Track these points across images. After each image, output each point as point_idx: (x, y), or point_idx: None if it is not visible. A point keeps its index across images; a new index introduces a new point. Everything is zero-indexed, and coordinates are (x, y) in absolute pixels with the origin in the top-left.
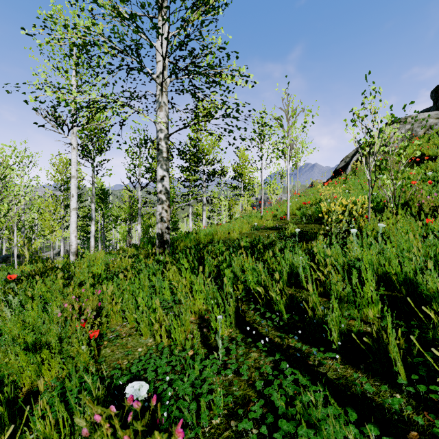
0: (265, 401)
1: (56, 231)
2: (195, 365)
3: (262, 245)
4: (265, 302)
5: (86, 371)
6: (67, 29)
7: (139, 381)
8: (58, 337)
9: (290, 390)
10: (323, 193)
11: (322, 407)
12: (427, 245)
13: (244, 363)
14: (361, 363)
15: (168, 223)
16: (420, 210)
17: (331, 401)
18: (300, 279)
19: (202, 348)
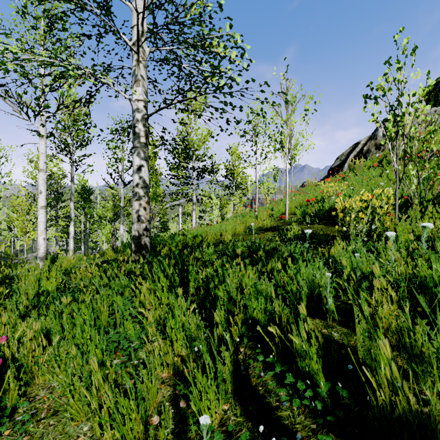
0: None
1: (30, 232)
2: None
3: (263, 251)
4: (280, 351)
5: None
6: None
7: None
8: None
9: None
10: (326, 190)
11: None
12: None
13: None
14: None
15: (147, 223)
16: None
17: None
18: (327, 306)
19: None
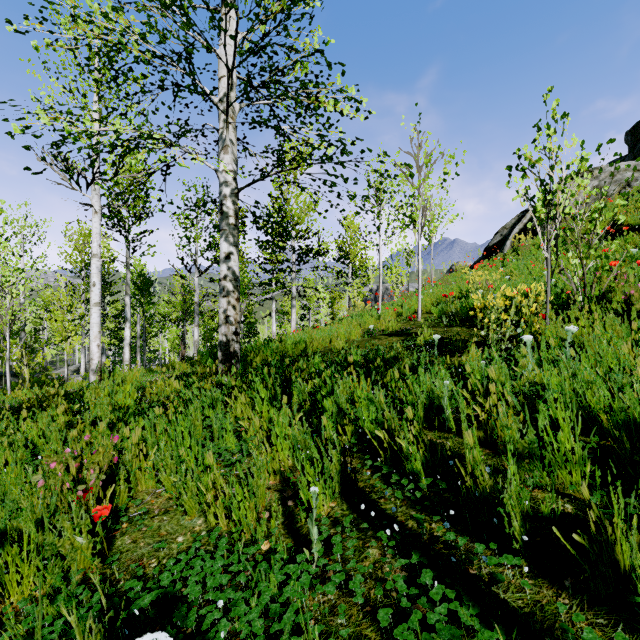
0: None
1: (72, 337)
2: (270, 574)
3: (382, 359)
4: (389, 456)
5: (86, 579)
6: (77, 22)
7: (156, 633)
8: (39, 522)
9: (442, 635)
10: (472, 281)
11: None
12: None
13: (356, 570)
14: (564, 577)
15: (237, 325)
16: (627, 306)
17: None
18: (444, 416)
19: (285, 536)
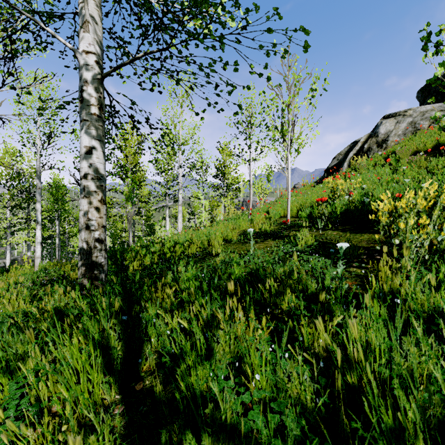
0: None
1: None
2: None
3: (272, 276)
4: None
5: None
6: None
7: None
8: None
9: None
10: (335, 189)
11: None
12: None
13: None
14: None
15: (101, 230)
16: None
17: None
18: None
19: None
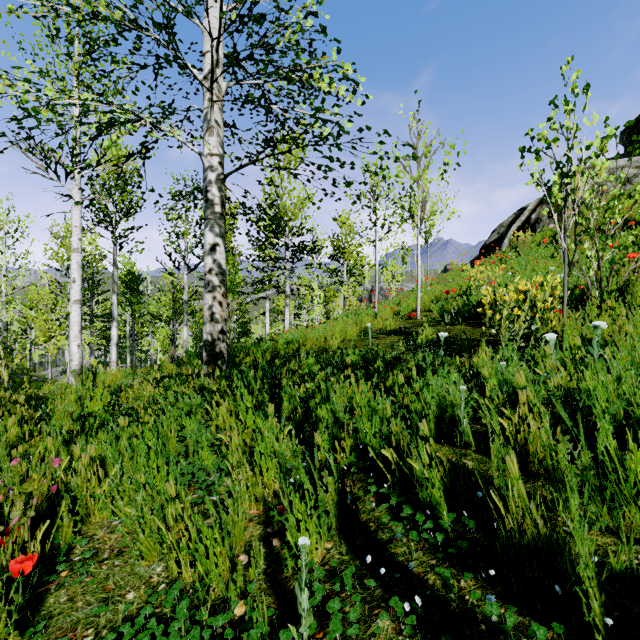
0: None
1: (56, 337)
2: None
3: (382, 360)
4: (397, 481)
5: None
6: None
7: None
8: None
9: None
10: (473, 277)
11: None
12: None
13: None
14: None
15: (223, 323)
16: None
17: None
18: (461, 429)
19: (267, 593)
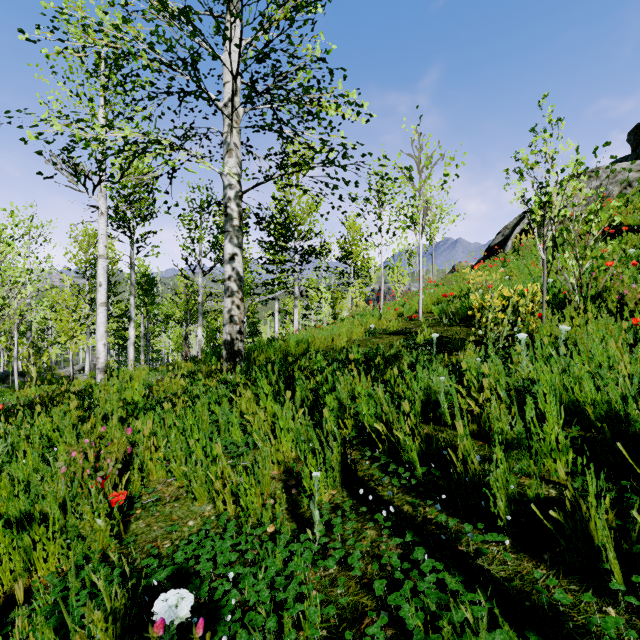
0: (390, 616)
1: (78, 337)
2: (276, 551)
3: (382, 358)
4: (387, 448)
5: (105, 558)
6: (87, 32)
7: (178, 590)
8: (61, 505)
9: (431, 599)
10: (472, 281)
11: (486, 632)
12: (638, 358)
13: (355, 548)
14: (544, 551)
15: (241, 325)
16: (621, 306)
17: (504, 628)
18: (440, 411)
19: (289, 520)
